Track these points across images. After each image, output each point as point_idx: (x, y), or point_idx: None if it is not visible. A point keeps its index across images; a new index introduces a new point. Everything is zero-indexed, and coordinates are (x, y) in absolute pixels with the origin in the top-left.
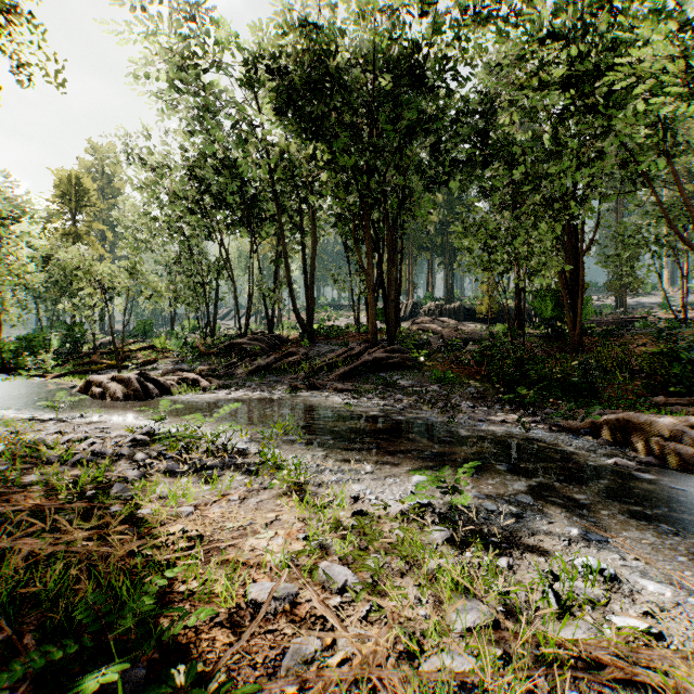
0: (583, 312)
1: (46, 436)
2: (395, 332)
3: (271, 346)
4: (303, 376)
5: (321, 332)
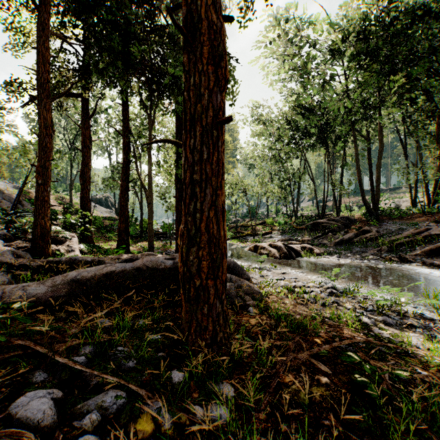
0: None
1: (276, 280)
2: None
3: (345, 224)
4: (385, 250)
5: (381, 213)
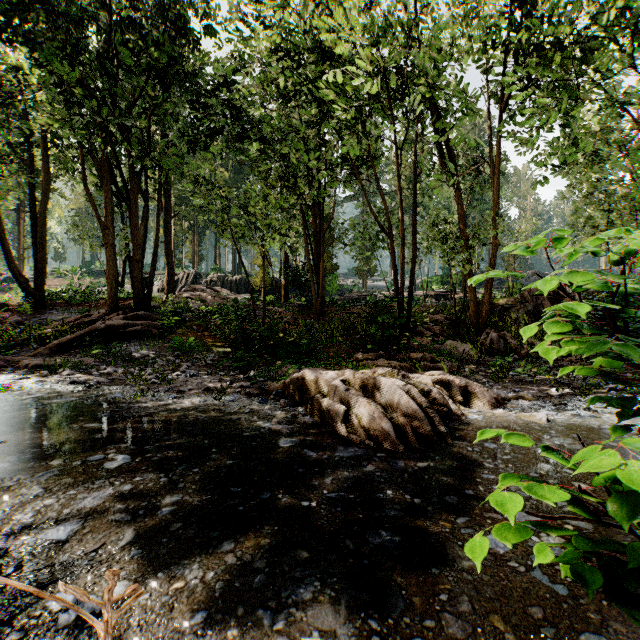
0: (331, 287)
1: None
2: (150, 298)
3: None
4: None
5: (64, 297)
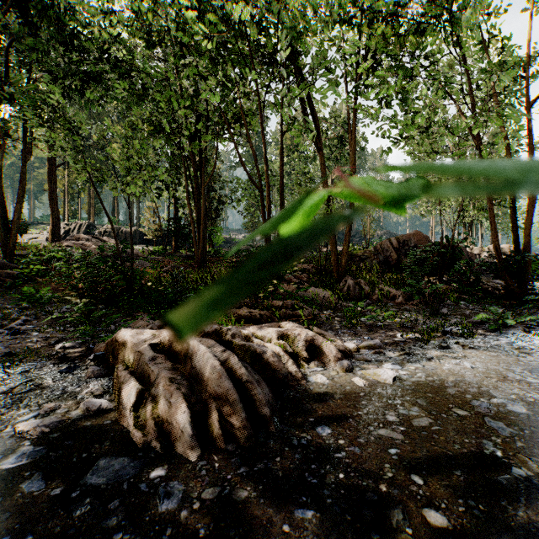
0: (217, 239)
1: None
2: (14, 245)
3: None
4: None
5: None
